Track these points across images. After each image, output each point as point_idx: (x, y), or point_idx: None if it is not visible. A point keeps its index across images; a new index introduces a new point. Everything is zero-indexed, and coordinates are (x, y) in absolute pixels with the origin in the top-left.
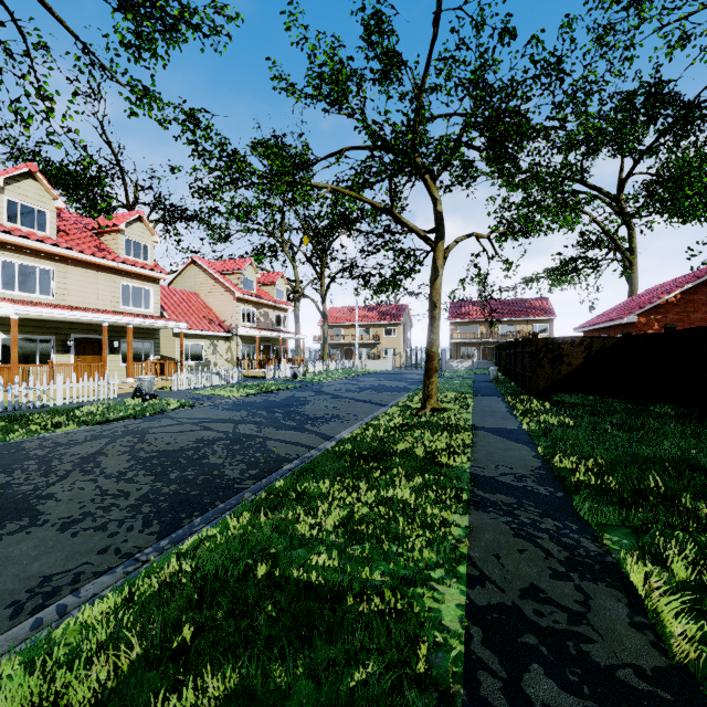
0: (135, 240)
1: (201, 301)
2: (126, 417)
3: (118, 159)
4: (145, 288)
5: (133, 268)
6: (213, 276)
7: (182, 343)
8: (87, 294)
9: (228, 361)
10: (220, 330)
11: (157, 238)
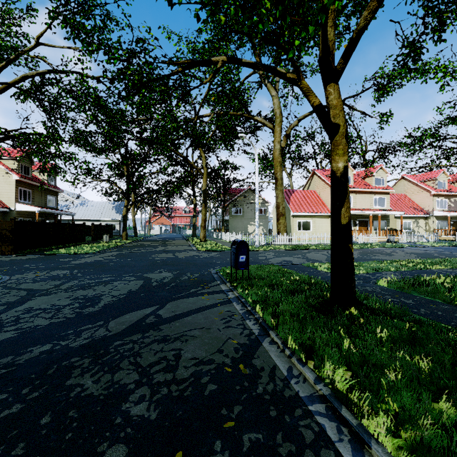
0: (378, 177)
1: (408, 198)
2: (390, 247)
3: (361, 136)
4: (382, 198)
5: (378, 190)
6: (415, 184)
7: (401, 221)
8: (362, 203)
9: (426, 231)
10: (421, 214)
11: (388, 174)
